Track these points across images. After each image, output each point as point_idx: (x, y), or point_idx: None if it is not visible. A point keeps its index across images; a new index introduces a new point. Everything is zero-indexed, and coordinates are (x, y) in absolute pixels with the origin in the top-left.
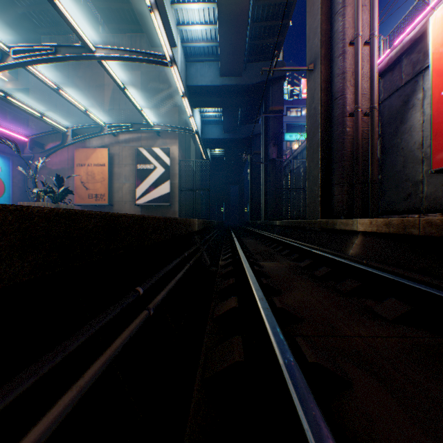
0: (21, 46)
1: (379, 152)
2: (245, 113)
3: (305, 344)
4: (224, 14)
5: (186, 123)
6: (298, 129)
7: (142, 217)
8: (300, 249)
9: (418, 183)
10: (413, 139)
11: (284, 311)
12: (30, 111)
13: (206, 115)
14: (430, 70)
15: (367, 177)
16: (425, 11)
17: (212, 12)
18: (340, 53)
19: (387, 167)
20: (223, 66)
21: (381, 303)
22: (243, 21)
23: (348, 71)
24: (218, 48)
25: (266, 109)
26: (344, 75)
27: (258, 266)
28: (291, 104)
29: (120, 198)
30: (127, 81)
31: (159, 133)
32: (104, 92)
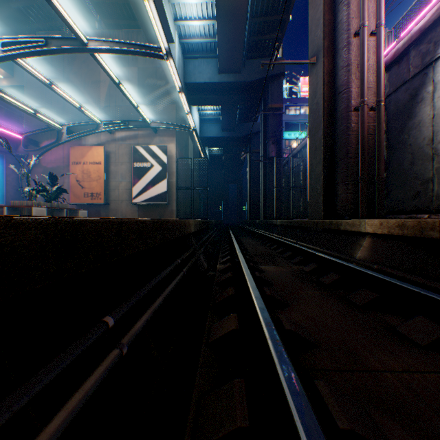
0: (10, 37)
1: (384, 149)
2: (243, 111)
3: (330, 394)
4: (222, 9)
5: (184, 121)
6: (297, 127)
7: (120, 222)
8: (302, 251)
9: (428, 181)
10: (422, 135)
11: (294, 334)
12: (23, 108)
13: (204, 113)
14: None
15: (373, 175)
16: None
17: (210, 6)
18: (344, 44)
19: (394, 165)
20: (221, 63)
21: (407, 322)
22: (242, 15)
23: (353, 63)
24: (216, 44)
25: (265, 106)
26: (349, 68)
27: (259, 271)
28: (290, 102)
29: (117, 197)
30: (124, 77)
31: (156, 131)
32: (100, 89)
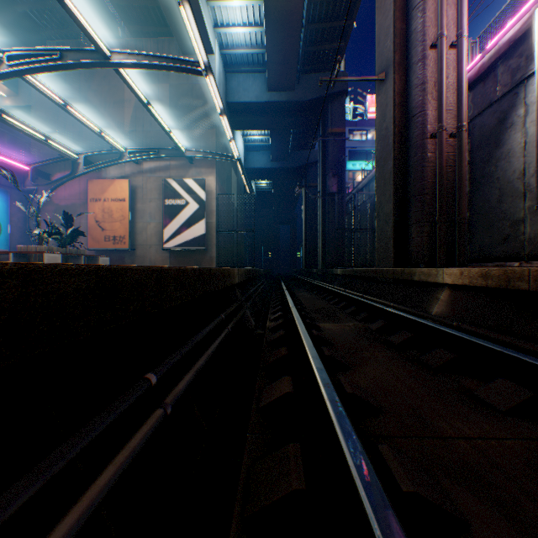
0: (18, 49)
1: (467, 183)
2: (298, 136)
3: (394, 458)
4: (273, 13)
5: (226, 148)
6: (363, 156)
7: (160, 270)
8: (369, 306)
9: (518, 223)
10: (512, 166)
11: (356, 398)
12: (32, 133)
13: (250, 139)
14: (536, 78)
15: (454, 215)
16: (527, 4)
17: (258, 10)
18: (419, 58)
19: (478, 203)
20: (271, 78)
21: (487, 385)
22: (297, 21)
23: (429, 81)
24: (265, 55)
25: (324, 131)
26: (424, 86)
27: (317, 329)
28: (355, 125)
29: (144, 241)
30: (153, 96)
31: (192, 161)
32: (124, 110)
